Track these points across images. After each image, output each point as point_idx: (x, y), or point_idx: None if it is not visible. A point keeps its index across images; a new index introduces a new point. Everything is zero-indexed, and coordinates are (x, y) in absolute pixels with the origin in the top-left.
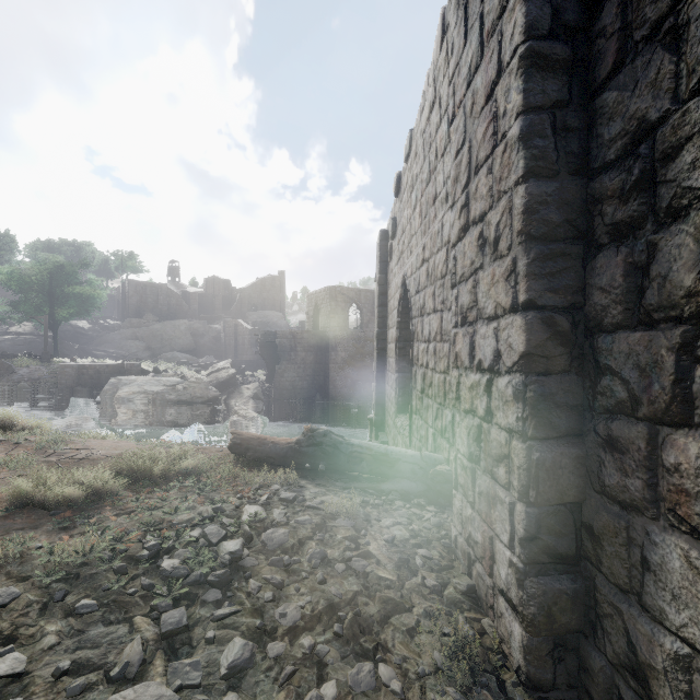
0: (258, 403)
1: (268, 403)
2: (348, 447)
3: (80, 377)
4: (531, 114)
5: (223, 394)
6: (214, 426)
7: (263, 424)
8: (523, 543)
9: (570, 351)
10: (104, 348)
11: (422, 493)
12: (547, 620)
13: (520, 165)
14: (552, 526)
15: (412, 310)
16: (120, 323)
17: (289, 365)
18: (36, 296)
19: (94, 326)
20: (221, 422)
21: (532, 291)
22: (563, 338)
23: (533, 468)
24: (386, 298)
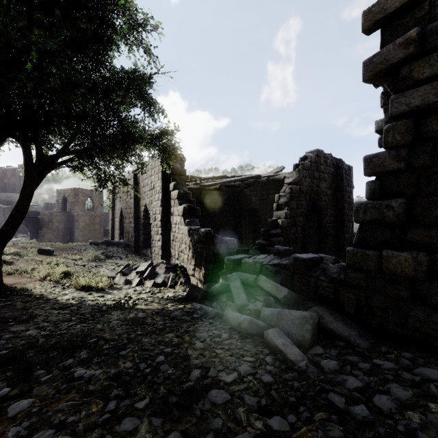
0: None
1: None
2: (113, 241)
3: None
4: (134, 209)
5: None
6: None
7: None
8: (134, 241)
9: (137, 226)
10: None
11: (126, 247)
12: (136, 246)
13: (133, 212)
14: (136, 239)
15: (124, 216)
16: None
17: (48, 230)
18: None
19: None
20: None
21: (134, 222)
22: (137, 225)
23: (134, 235)
24: (114, 208)
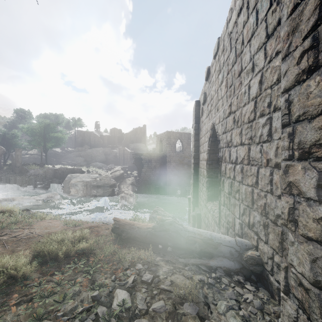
0: (133, 187)
1: (138, 186)
2: (186, 233)
3: (55, 174)
4: None
5: (117, 182)
6: (113, 197)
7: (135, 198)
8: None
9: None
10: (67, 160)
11: (239, 270)
12: None
13: None
14: None
15: (220, 143)
16: (74, 149)
17: (148, 169)
18: (38, 138)
19: (63, 151)
20: (116, 196)
21: None
22: None
23: None
24: (198, 136)
